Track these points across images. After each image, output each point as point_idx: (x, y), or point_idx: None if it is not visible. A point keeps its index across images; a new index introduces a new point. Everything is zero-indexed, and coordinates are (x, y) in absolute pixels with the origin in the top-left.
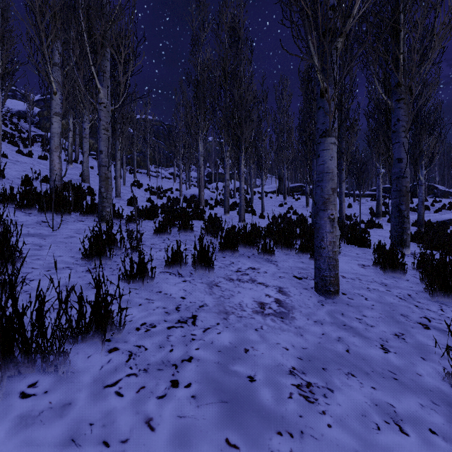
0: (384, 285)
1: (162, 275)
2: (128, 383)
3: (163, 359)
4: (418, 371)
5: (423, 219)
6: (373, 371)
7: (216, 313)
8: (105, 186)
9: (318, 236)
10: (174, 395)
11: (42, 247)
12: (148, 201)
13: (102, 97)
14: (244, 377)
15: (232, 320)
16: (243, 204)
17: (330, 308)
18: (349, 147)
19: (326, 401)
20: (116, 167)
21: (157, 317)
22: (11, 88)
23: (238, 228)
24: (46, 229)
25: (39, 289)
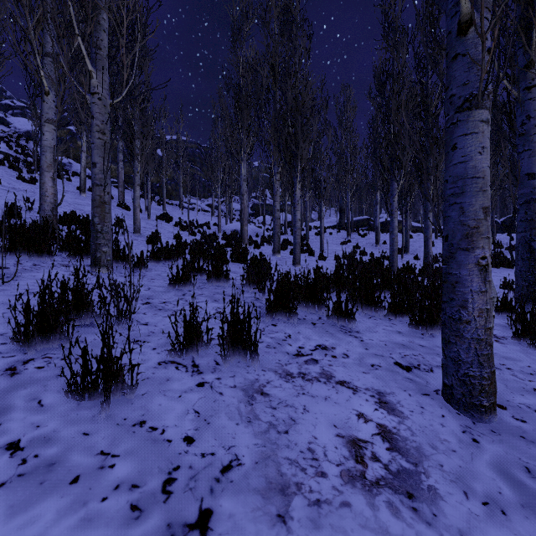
0: None
1: (161, 372)
2: None
3: None
4: None
5: None
6: None
7: (259, 493)
8: (100, 215)
9: (455, 298)
10: None
11: None
12: (176, 238)
13: (96, 85)
14: None
15: (298, 525)
16: (298, 241)
17: (496, 452)
18: (439, 165)
19: None
20: (135, 194)
21: None
22: (20, 105)
23: (295, 277)
24: None
25: None
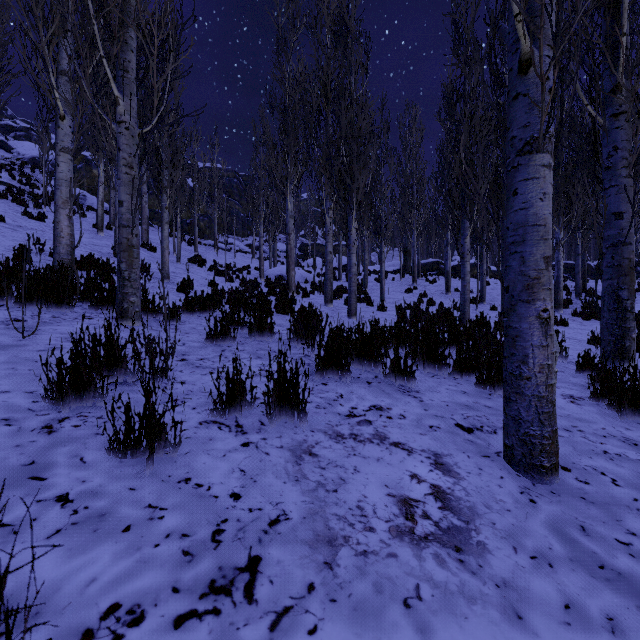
0: (633, 445)
1: (203, 431)
2: None
3: None
4: None
5: None
6: None
7: (307, 543)
8: (127, 260)
9: (515, 353)
10: None
11: None
12: (211, 285)
13: (123, 112)
14: None
15: (344, 571)
16: (354, 289)
17: (553, 512)
18: None
19: None
20: (163, 233)
21: (156, 575)
22: (24, 126)
23: (349, 330)
24: (14, 333)
25: None
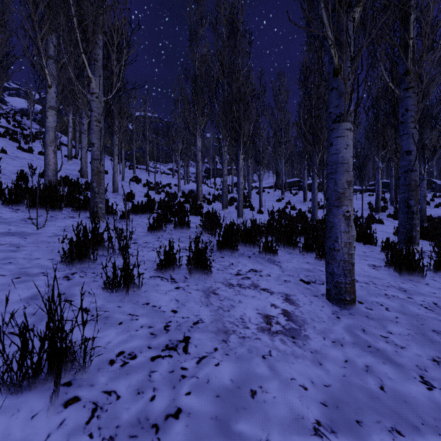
0: (403, 291)
1: (152, 281)
2: None
3: (140, 414)
4: None
5: (425, 214)
6: (423, 423)
7: (213, 332)
8: (97, 181)
9: (331, 236)
10: None
11: (19, 248)
12: (146, 196)
13: (94, 87)
14: None
15: (232, 344)
16: (241, 199)
17: (348, 323)
18: None
19: None
20: (114, 162)
21: (139, 342)
22: (15, 87)
23: (237, 225)
24: (31, 226)
25: None
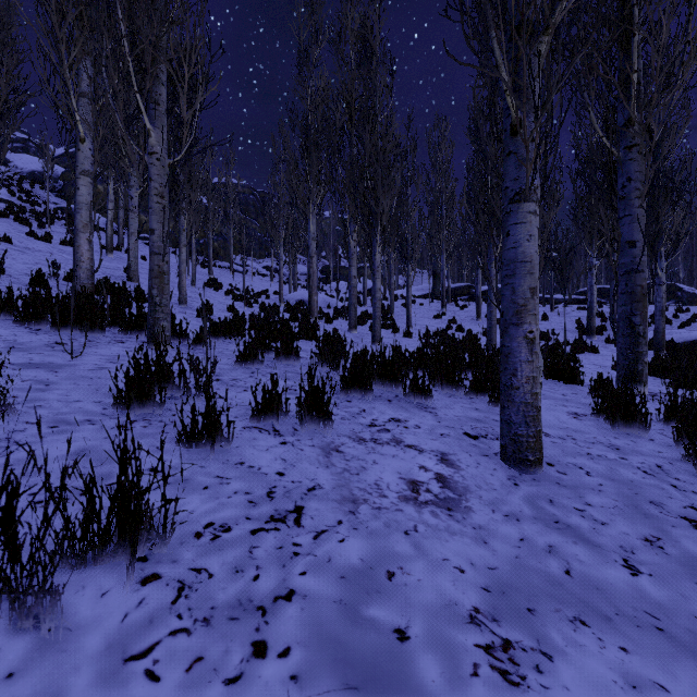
0: (615, 449)
1: (247, 433)
2: (172, 651)
3: (240, 595)
4: (696, 611)
5: (663, 338)
6: (617, 613)
7: (336, 501)
8: (159, 286)
9: (508, 368)
10: (257, 674)
11: (50, 386)
12: (230, 310)
13: (154, 144)
14: (388, 631)
15: (363, 516)
16: (379, 315)
17: (530, 491)
18: (547, 224)
19: (542, 681)
20: (180, 256)
21: (233, 511)
22: (21, 137)
23: (372, 353)
24: (62, 355)
25: (32, 460)
